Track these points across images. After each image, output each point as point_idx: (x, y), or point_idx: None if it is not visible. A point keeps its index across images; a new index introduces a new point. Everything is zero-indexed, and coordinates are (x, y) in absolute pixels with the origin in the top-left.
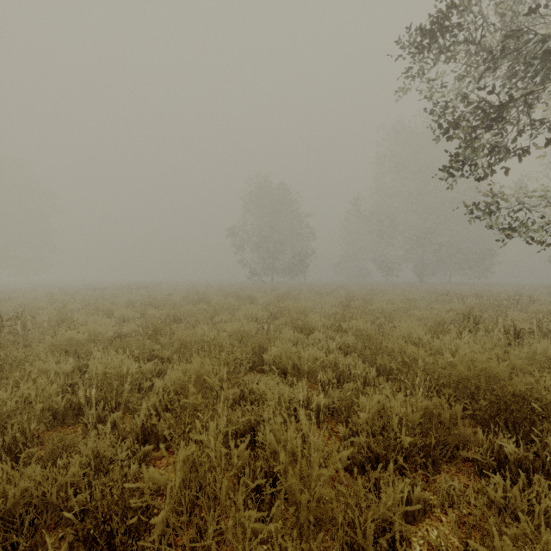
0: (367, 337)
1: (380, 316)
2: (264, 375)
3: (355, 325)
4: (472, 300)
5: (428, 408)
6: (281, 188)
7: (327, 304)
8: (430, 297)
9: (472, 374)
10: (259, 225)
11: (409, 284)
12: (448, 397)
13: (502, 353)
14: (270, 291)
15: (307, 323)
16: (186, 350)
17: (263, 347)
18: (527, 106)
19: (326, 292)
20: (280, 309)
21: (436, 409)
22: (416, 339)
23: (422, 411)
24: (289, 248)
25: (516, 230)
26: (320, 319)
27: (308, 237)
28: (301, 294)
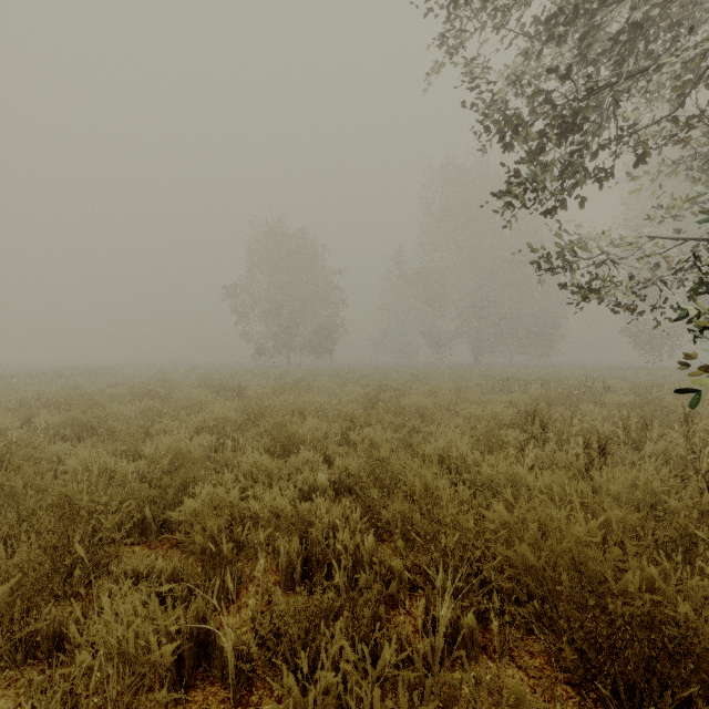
0: (390, 452)
1: (416, 414)
2: (161, 560)
3: (370, 435)
4: (536, 389)
5: (462, 628)
6: (301, 236)
7: (346, 397)
8: (486, 384)
9: (543, 561)
10: (270, 286)
11: (463, 366)
12: (502, 589)
13: (589, 495)
14: (278, 377)
15: (294, 434)
16: (8, 512)
17: (193, 487)
18: (614, 104)
19: (354, 378)
20: (264, 409)
21: (478, 630)
22: (452, 468)
23: (433, 703)
24: (311, 318)
25: (595, 292)
26: (315, 427)
27: (337, 303)
28: (316, 382)
